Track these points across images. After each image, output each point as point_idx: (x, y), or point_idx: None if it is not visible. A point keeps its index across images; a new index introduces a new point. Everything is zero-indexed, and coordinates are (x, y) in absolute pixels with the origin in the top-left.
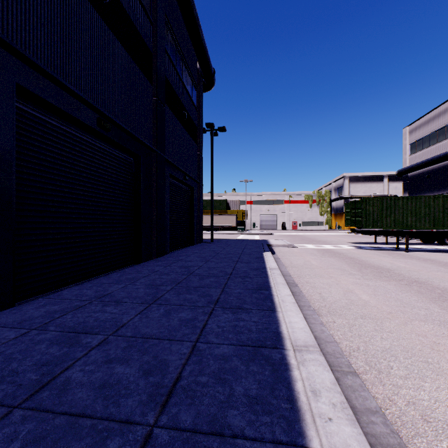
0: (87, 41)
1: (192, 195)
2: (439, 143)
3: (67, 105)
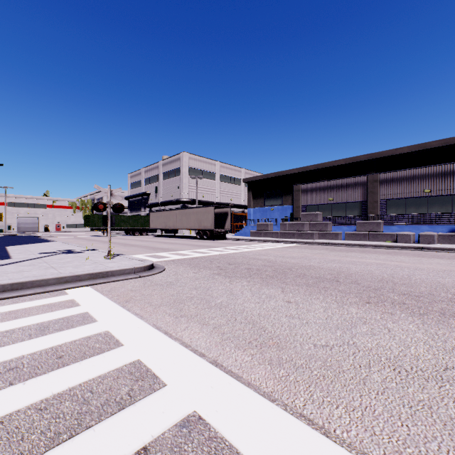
0: None
1: None
2: (139, 187)
3: None
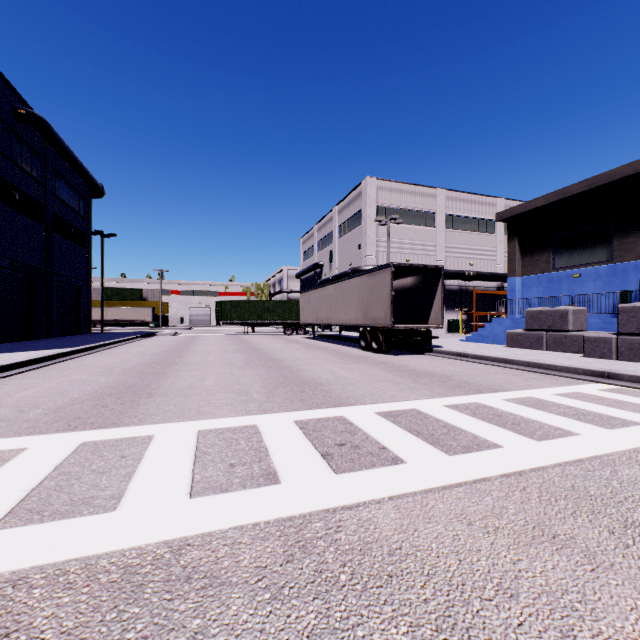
0: (7, 226)
1: (79, 293)
2: (311, 257)
3: (0, 262)
